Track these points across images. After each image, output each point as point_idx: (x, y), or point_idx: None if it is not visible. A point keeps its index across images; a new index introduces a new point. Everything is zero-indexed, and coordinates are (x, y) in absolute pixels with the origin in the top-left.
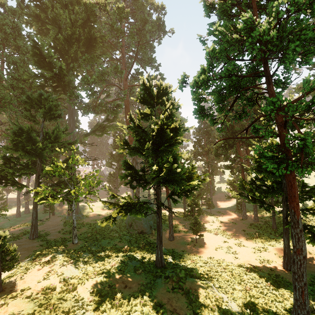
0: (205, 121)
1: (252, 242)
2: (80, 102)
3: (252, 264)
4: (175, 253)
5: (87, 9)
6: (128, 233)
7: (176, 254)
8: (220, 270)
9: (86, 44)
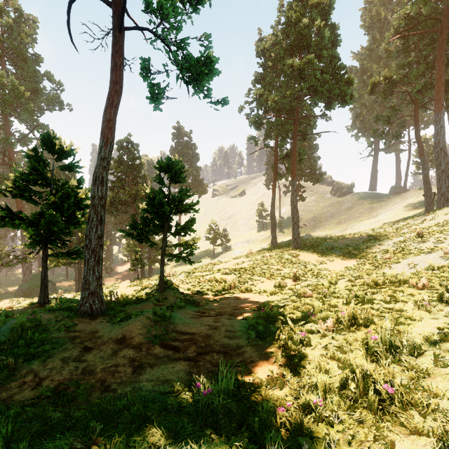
0: None
1: None
2: None
3: None
4: None
5: None
6: None
7: None
8: None
9: None
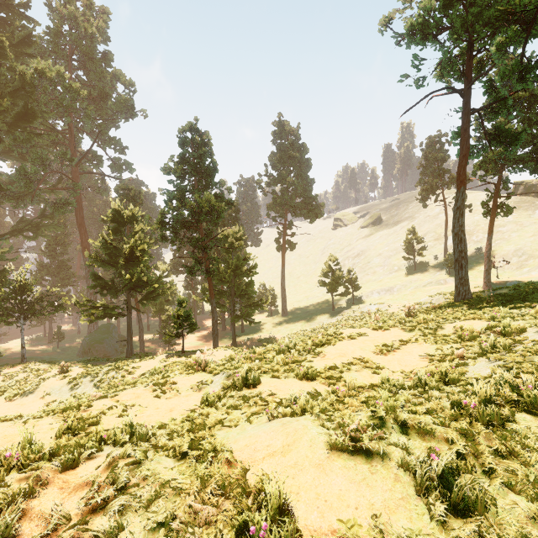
0: None
1: (220, 344)
2: None
3: None
4: None
5: (23, 77)
6: None
7: None
8: None
9: (17, 117)
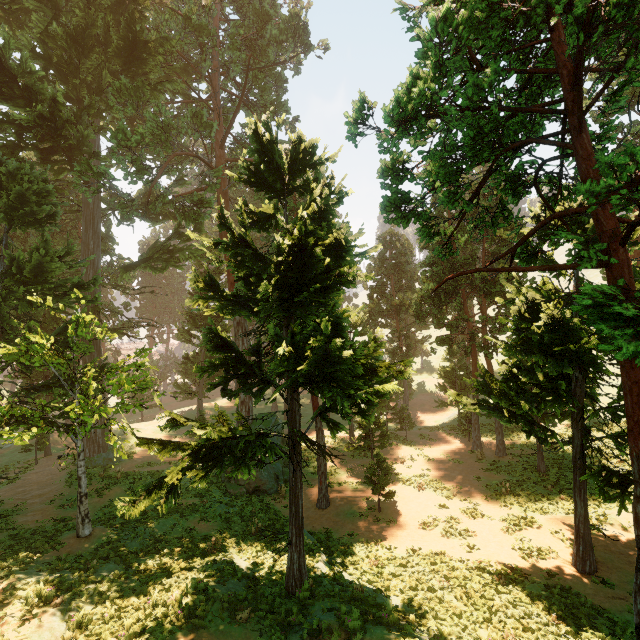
0: (394, 244)
1: (499, 506)
2: (115, 194)
3: (506, 560)
4: (333, 542)
5: None
6: (225, 493)
7: (336, 545)
8: (440, 586)
9: (124, 53)
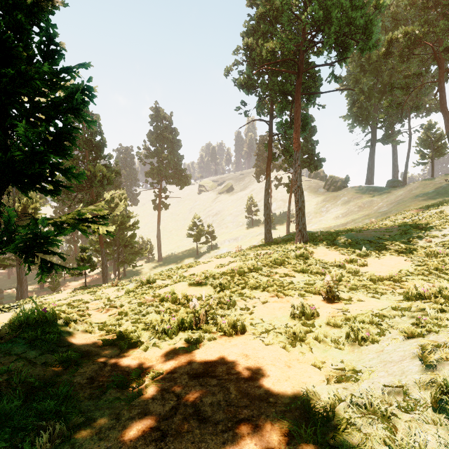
0: None
1: None
2: None
3: None
4: None
5: None
6: None
7: None
8: None
9: None
